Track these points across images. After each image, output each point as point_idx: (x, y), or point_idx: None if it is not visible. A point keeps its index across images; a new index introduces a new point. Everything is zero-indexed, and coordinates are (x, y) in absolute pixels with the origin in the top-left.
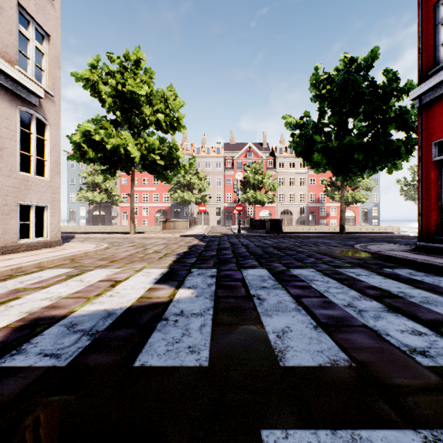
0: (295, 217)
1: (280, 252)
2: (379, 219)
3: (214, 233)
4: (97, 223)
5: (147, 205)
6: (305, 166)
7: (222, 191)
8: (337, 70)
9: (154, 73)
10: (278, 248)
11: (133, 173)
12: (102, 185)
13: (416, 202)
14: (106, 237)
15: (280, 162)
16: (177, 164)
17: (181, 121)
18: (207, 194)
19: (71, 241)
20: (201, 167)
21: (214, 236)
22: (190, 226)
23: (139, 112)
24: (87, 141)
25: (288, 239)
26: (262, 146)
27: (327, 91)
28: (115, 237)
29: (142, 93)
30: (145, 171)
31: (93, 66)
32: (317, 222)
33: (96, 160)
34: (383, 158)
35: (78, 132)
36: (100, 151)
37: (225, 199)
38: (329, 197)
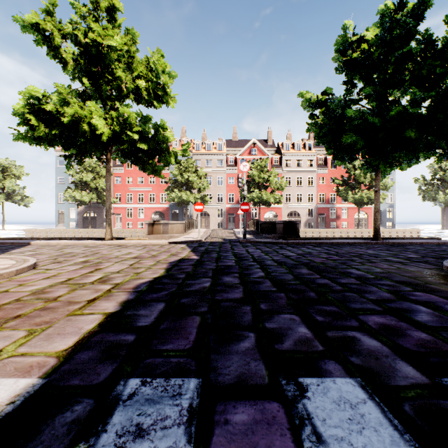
0: (303, 219)
1: (328, 279)
2: (394, 222)
3: (213, 238)
4: (88, 225)
5: (142, 206)
6: (314, 164)
7: (224, 191)
8: (380, 17)
9: (137, 36)
10: (316, 269)
11: (109, 162)
12: (91, 184)
13: (435, 203)
14: (72, 244)
15: (287, 159)
16: (165, 150)
17: (168, 90)
18: (208, 195)
19: (9, 251)
20: (201, 165)
21: (213, 243)
22: (187, 230)
23: (113, 79)
24: (35, 112)
25: (312, 247)
26: (267, 143)
27: (363, 51)
28: (83, 244)
29: (111, 44)
30: (127, 161)
31: (48, 13)
32: (327, 225)
33: (52, 140)
34: (441, 138)
35: (22, 99)
36: (56, 127)
37: (228, 200)
38: (339, 198)
